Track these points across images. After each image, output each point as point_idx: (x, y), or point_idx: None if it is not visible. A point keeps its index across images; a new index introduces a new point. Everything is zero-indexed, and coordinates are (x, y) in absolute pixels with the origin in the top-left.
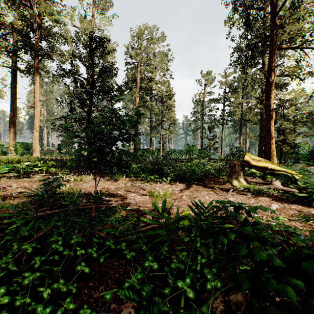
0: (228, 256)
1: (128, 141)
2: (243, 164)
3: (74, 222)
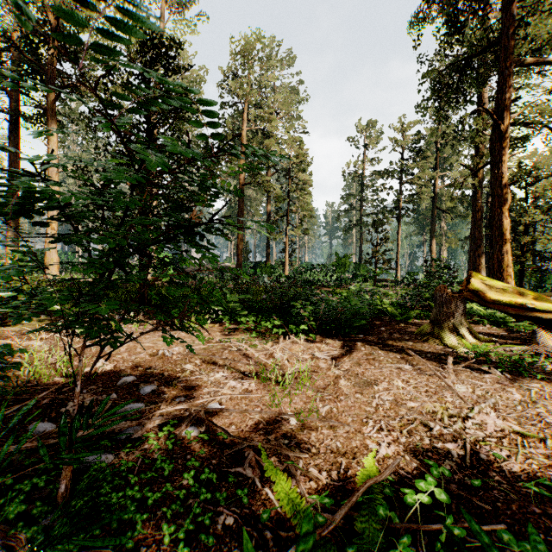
0: None
1: None
2: (466, 296)
3: None
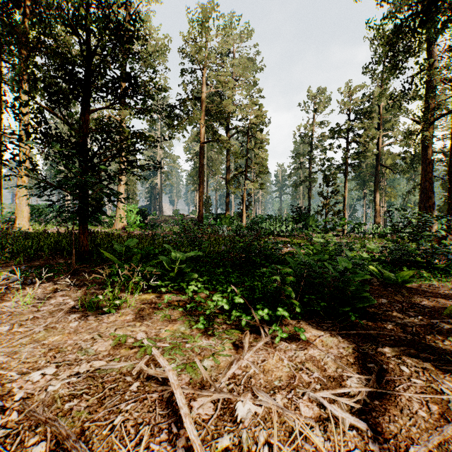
0: None
1: None
2: None
3: None
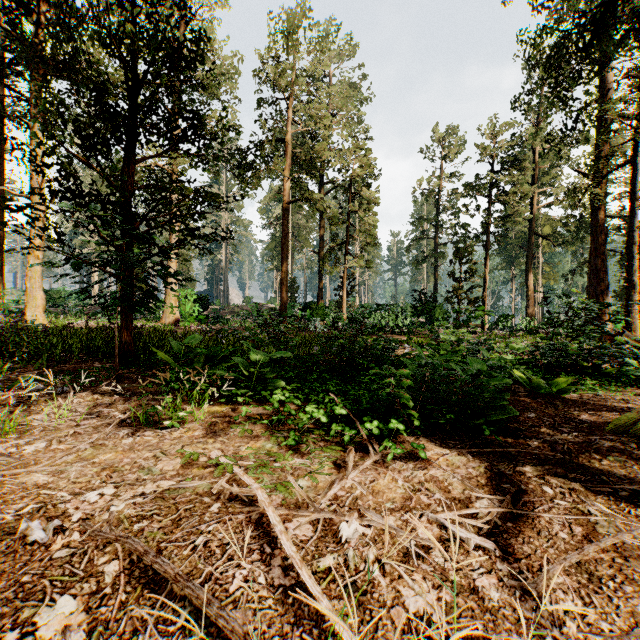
0: None
1: None
2: None
3: None
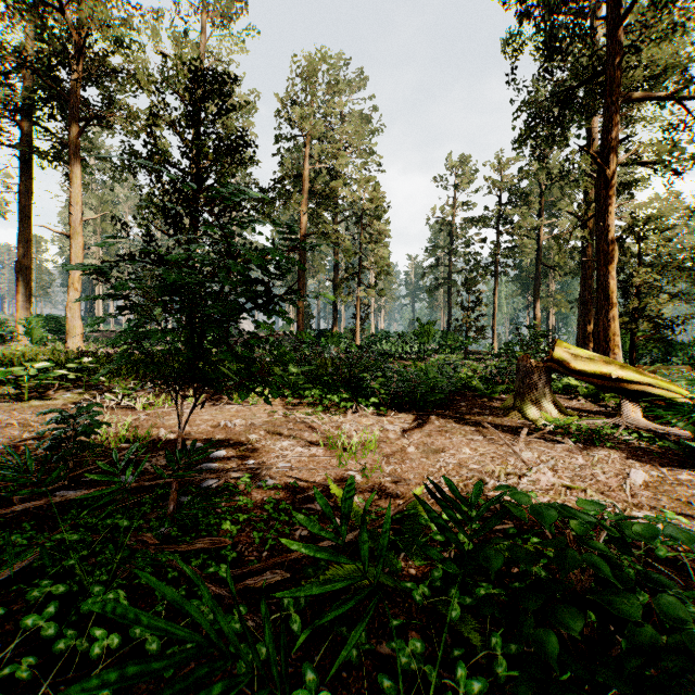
0: (561, 690)
1: (267, 311)
2: (551, 366)
3: (118, 527)
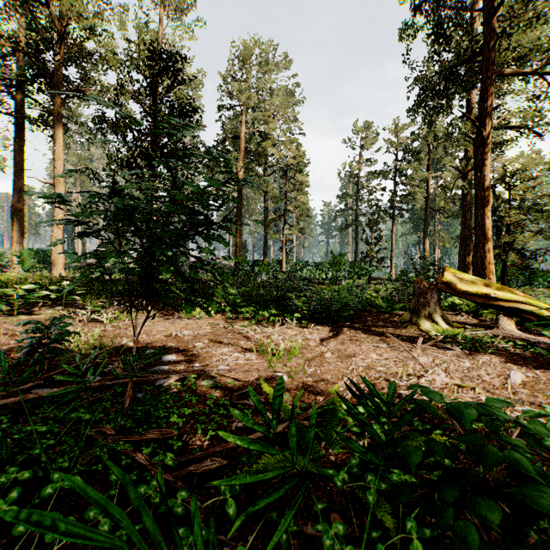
0: None
1: (209, 238)
2: (440, 288)
3: (82, 420)
